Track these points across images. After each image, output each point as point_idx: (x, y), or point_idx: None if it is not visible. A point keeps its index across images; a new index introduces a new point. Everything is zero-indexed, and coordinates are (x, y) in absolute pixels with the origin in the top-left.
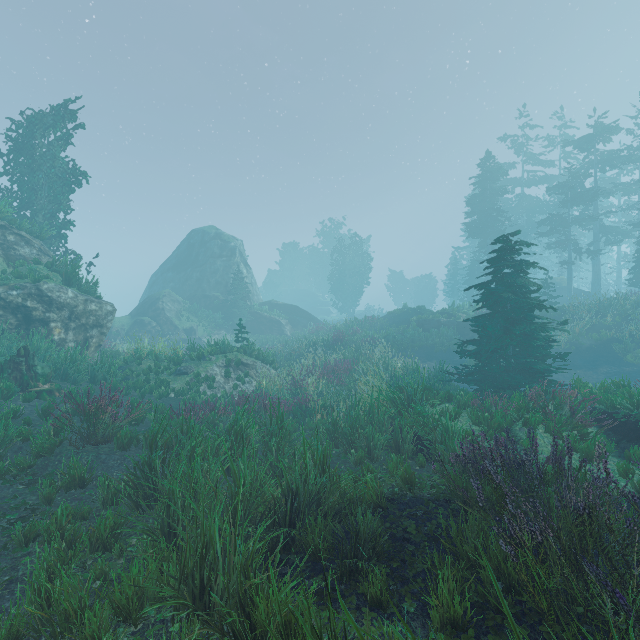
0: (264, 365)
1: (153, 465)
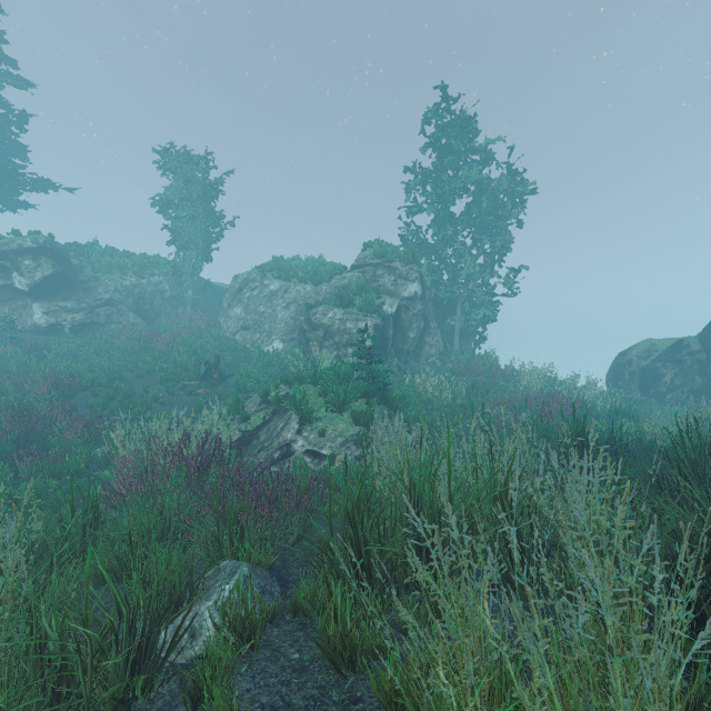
0: (292, 416)
1: None
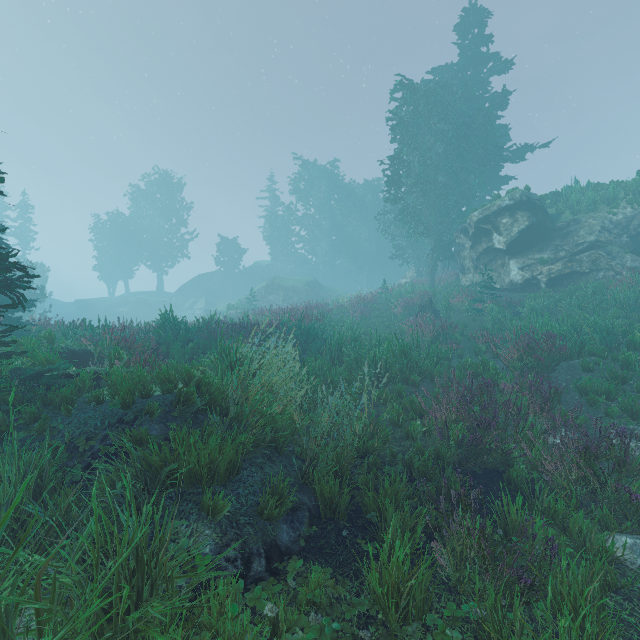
0: None
1: (409, 349)
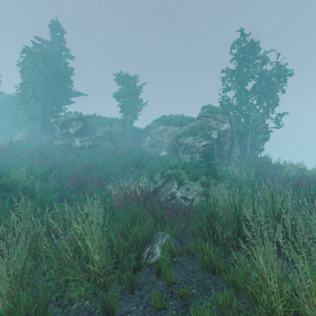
0: (175, 182)
1: None
